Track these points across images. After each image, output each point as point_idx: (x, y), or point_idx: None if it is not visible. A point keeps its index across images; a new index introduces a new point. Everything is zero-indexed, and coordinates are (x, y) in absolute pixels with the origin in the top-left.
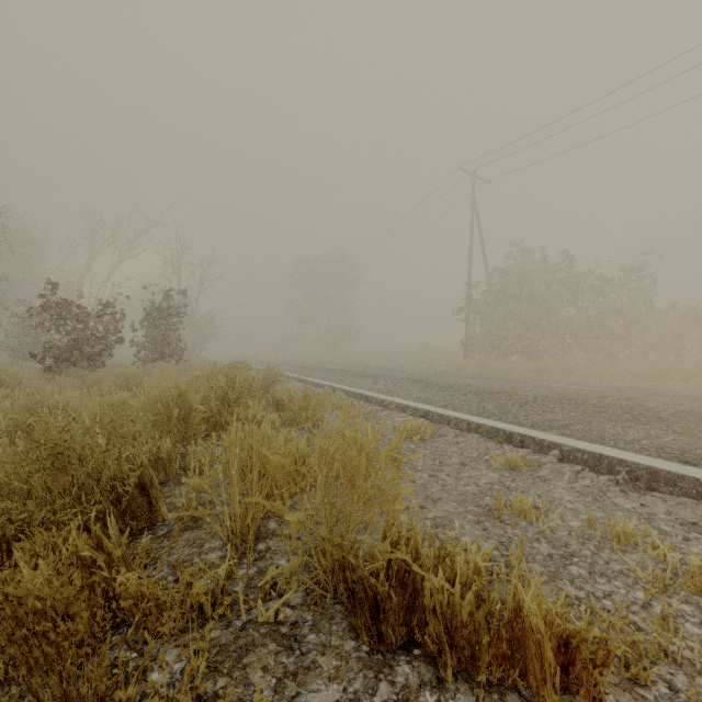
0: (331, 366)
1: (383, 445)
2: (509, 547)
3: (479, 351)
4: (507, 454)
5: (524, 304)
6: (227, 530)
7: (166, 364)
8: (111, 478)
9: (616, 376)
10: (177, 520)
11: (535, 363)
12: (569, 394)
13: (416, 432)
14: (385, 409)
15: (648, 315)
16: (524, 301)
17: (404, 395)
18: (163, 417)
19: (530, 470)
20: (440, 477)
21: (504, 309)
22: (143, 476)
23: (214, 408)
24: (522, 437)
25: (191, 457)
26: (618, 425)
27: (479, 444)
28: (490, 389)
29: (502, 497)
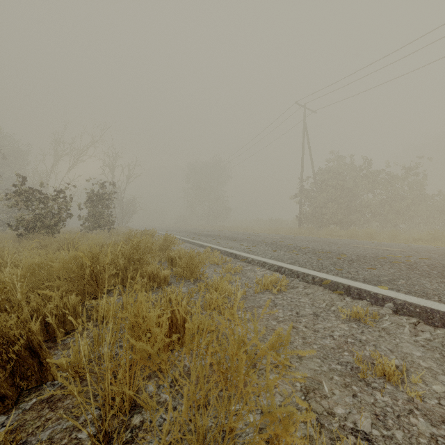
0: (211, 233)
1: (249, 296)
2: (387, 424)
3: (308, 222)
4: (352, 308)
5: (339, 191)
6: (107, 394)
7: (101, 231)
8: (1, 343)
9: (403, 240)
10: (65, 379)
11: (347, 231)
12: (381, 253)
13: (273, 284)
14: (249, 264)
15: (421, 198)
16: (339, 189)
17: (262, 254)
18: (77, 275)
19: (375, 323)
20: (299, 329)
21: (325, 195)
22: (31, 340)
23: (122, 266)
24: (359, 290)
25: (96, 309)
26: (432, 280)
27: (324, 295)
28: (323, 250)
29: (359, 352)
